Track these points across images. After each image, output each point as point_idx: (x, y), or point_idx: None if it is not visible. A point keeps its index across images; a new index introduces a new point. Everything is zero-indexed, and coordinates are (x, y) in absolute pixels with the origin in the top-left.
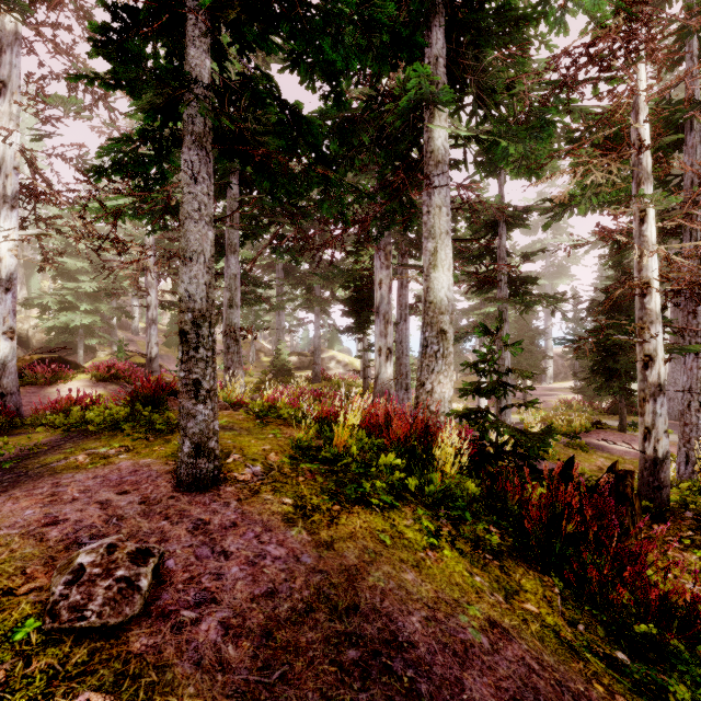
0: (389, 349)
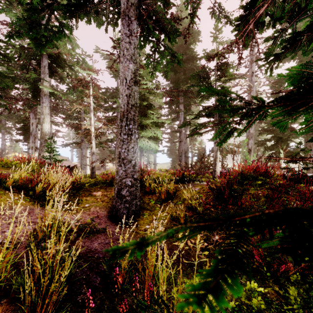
0: (36, 147)
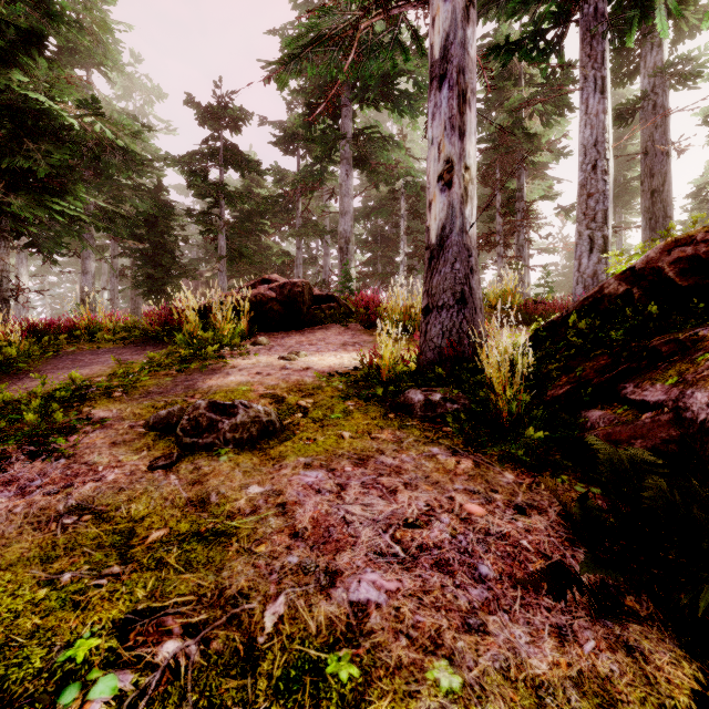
0: None
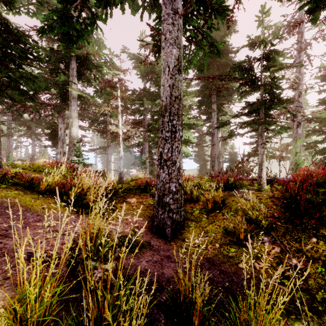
0: (64, 152)
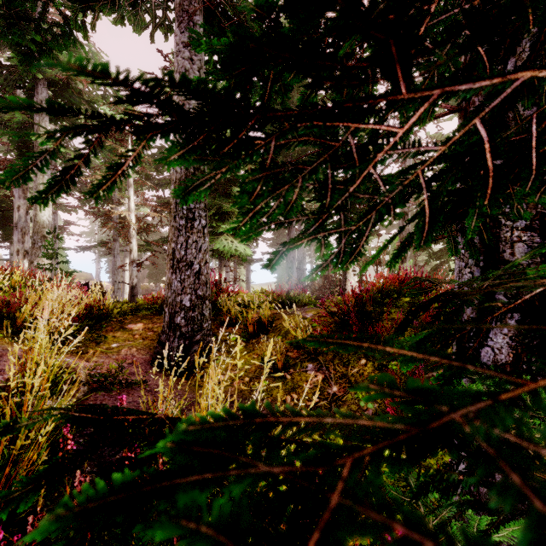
0: (26, 251)
